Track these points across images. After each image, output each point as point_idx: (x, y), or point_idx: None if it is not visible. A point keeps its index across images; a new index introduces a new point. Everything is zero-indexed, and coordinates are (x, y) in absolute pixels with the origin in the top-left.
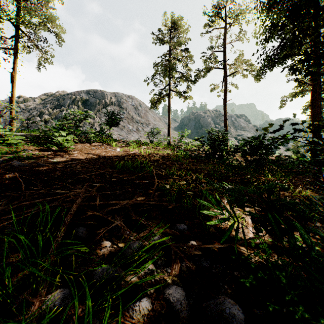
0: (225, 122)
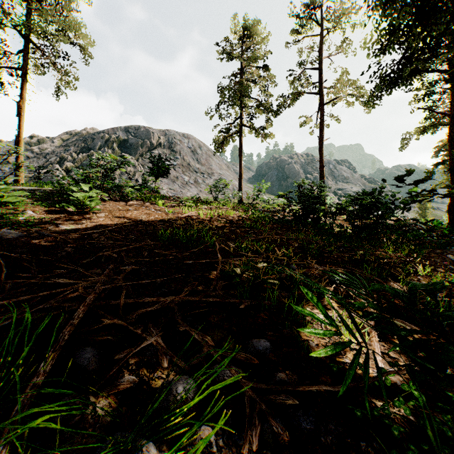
0: (320, 170)
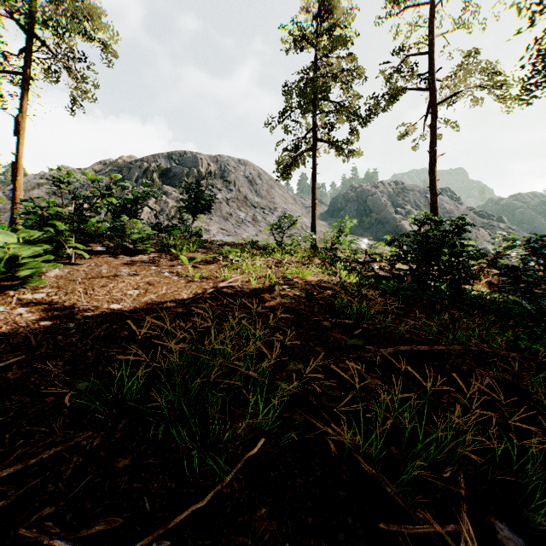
0: (432, 200)
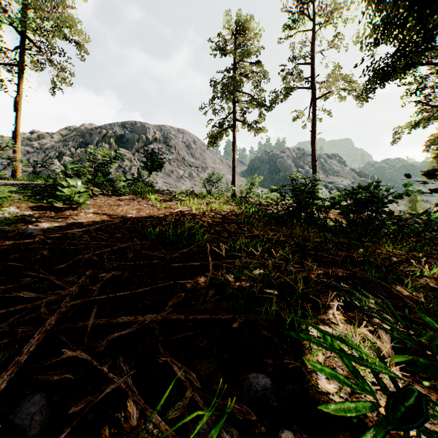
0: (313, 164)
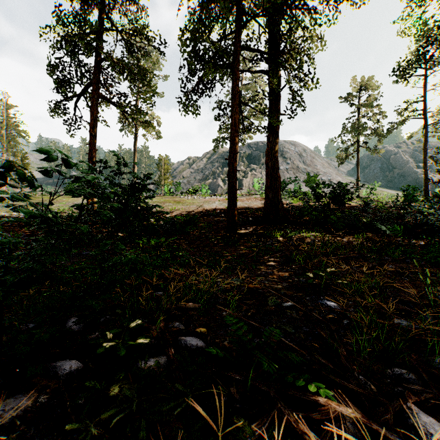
0: (424, 172)
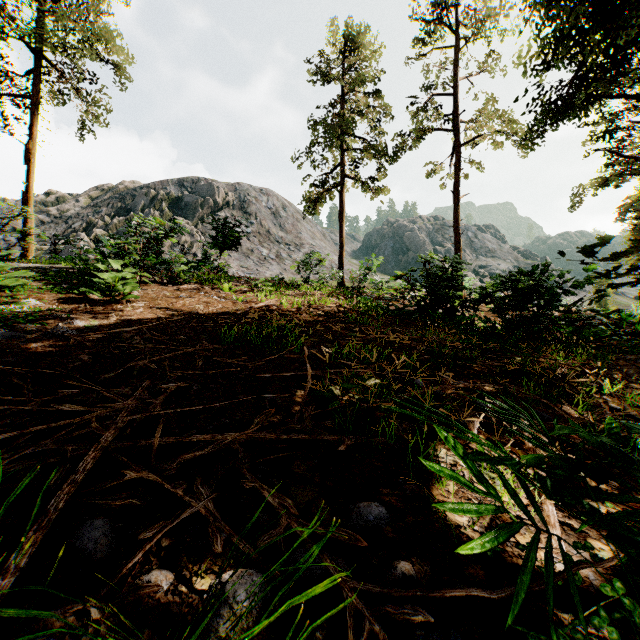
0: (456, 240)
